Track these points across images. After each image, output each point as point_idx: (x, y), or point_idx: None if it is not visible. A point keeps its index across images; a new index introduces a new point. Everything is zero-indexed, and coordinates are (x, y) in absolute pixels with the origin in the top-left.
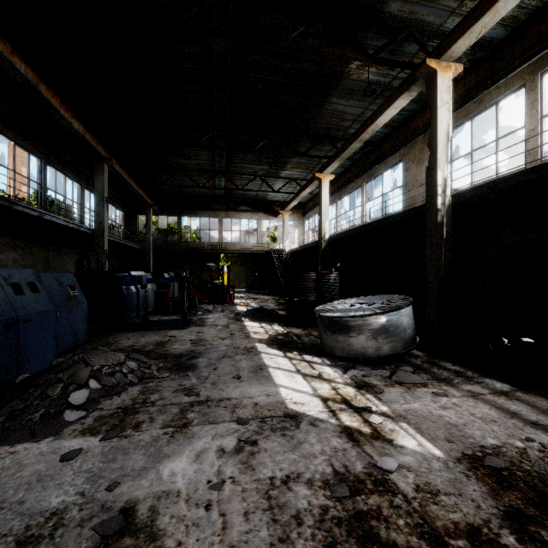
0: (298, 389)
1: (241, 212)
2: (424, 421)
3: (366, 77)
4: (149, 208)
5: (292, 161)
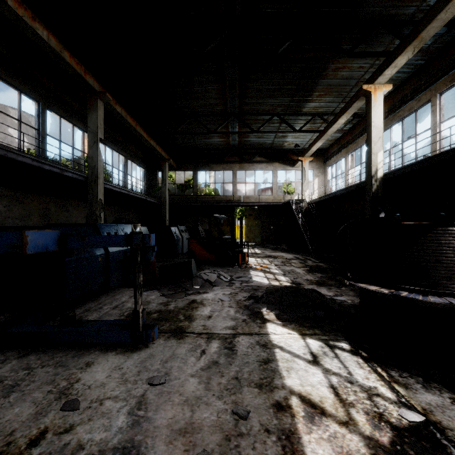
0: None
1: (255, 164)
2: None
3: None
4: (165, 162)
5: (321, 84)
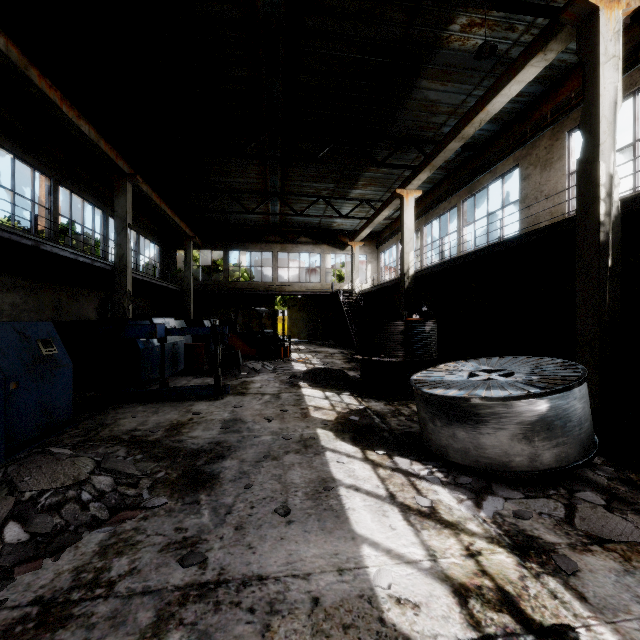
0: (398, 551)
1: (300, 245)
2: None
3: (472, 44)
4: (188, 240)
5: (365, 176)
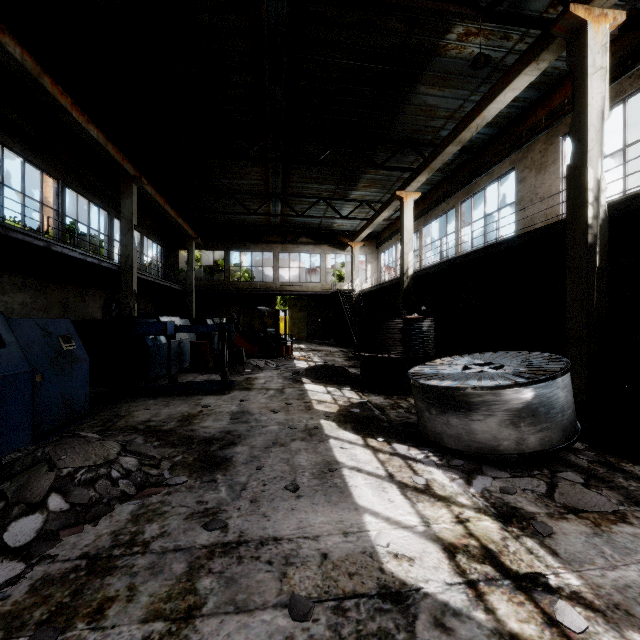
0: (396, 519)
1: (300, 245)
2: None
3: (469, 52)
4: (191, 241)
5: (365, 178)
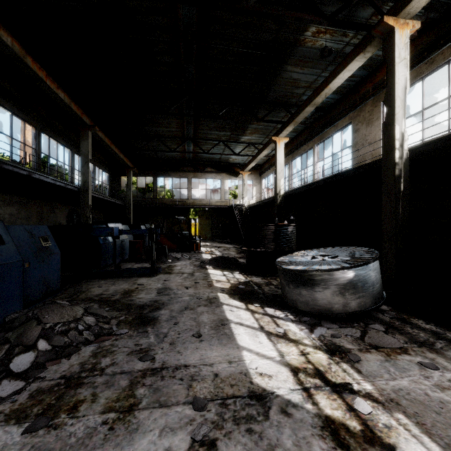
0: (263, 353)
1: (206, 173)
2: (424, 411)
3: (320, 44)
4: (129, 170)
5: (251, 127)
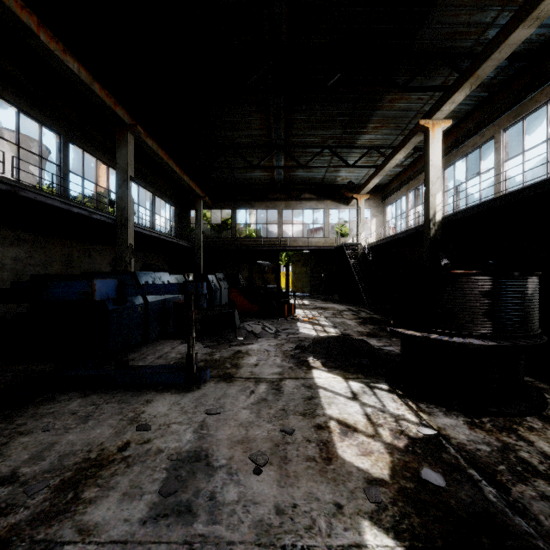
0: None
1: (303, 201)
2: None
3: None
4: (199, 200)
5: (376, 115)
